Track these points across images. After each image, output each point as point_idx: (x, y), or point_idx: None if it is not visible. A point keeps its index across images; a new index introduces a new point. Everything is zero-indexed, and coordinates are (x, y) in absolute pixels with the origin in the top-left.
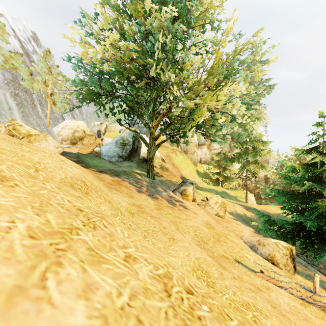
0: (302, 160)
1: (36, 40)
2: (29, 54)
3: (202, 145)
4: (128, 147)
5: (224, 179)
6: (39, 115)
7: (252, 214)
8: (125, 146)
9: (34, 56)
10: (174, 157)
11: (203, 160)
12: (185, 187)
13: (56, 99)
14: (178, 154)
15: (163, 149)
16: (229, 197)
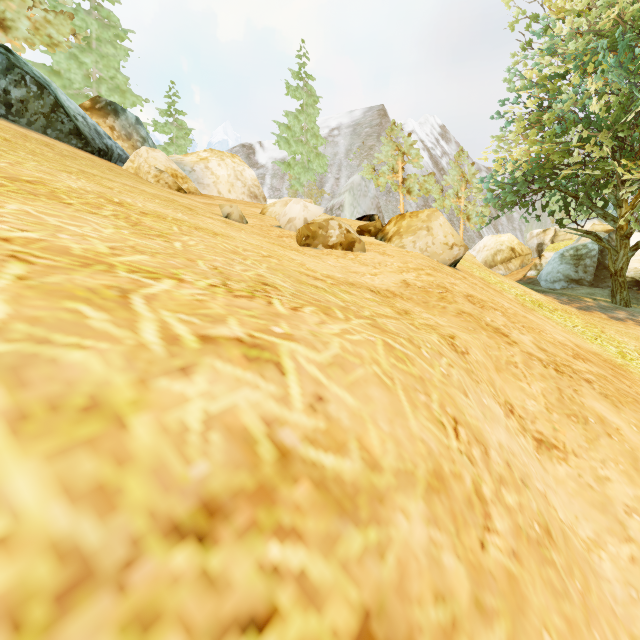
0: None
1: (445, 135)
2: (438, 161)
3: None
4: (587, 262)
5: None
6: None
7: None
8: (580, 261)
9: (443, 161)
10: None
11: None
12: None
13: (471, 212)
14: None
15: None
16: None
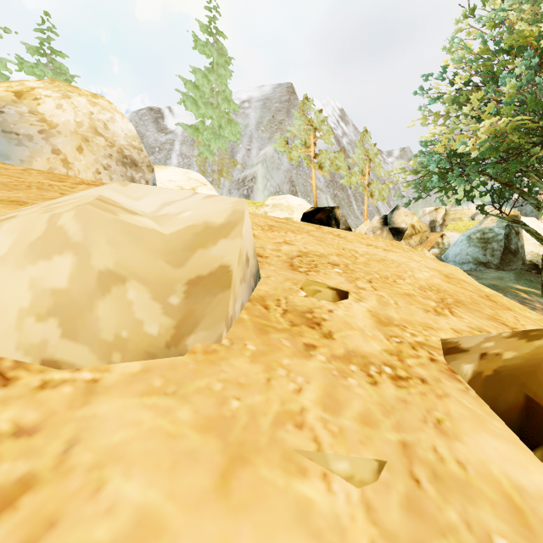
0: None
1: (344, 117)
2: (339, 140)
3: None
4: (494, 245)
5: None
6: (355, 213)
7: None
8: (487, 244)
9: (343, 140)
10: None
11: None
12: None
13: (374, 189)
14: None
15: None
16: None
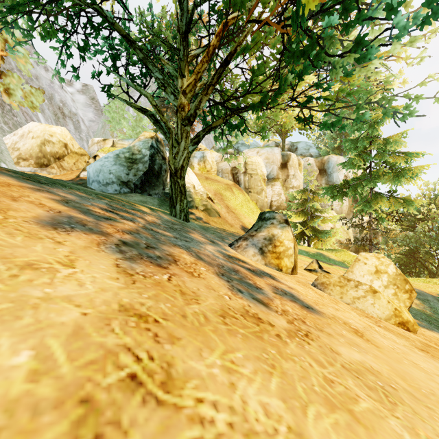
0: (437, 203)
1: None
2: None
3: (274, 180)
4: (140, 166)
5: (313, 233)
6: None
7: (416, 301)
8: (134, 164)
9: None
10: (230, 196)
11: (275, 204)
12: (269, 233)
13: (13, 85)
14: (236, 192)
15: (210, 183)
16: (335, 264)
